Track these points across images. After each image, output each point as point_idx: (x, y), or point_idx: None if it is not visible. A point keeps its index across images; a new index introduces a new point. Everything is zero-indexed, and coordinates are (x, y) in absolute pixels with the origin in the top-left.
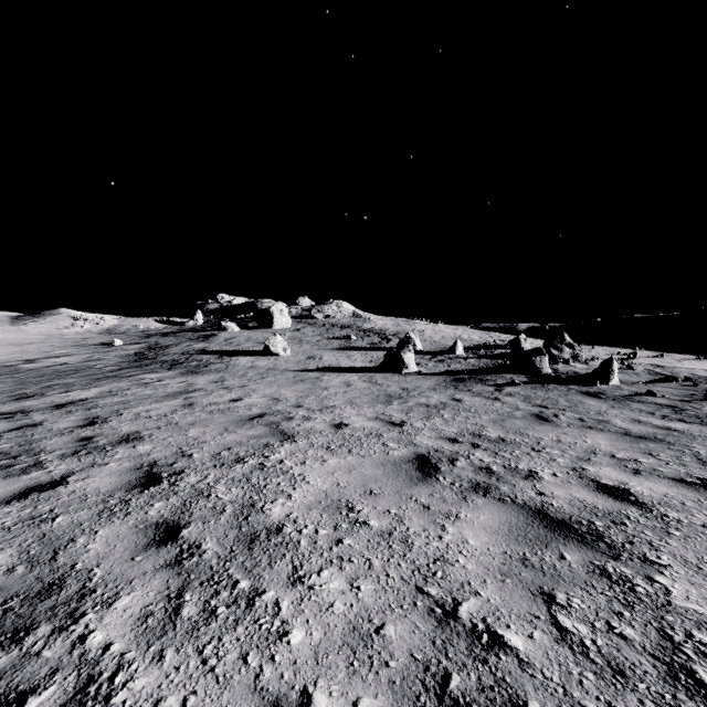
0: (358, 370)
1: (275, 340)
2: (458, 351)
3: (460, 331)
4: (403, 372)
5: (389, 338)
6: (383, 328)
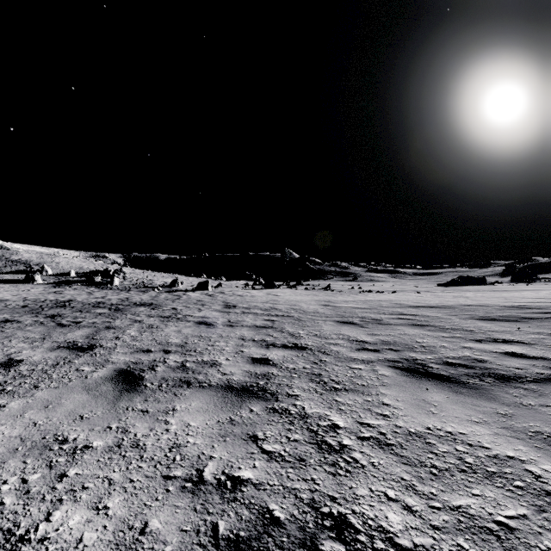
0: (9, 283)
1: None
2: (72, 275)
3: (86, 263)
4: (35, 283)
5: (32, 267)
6: (29, 260)
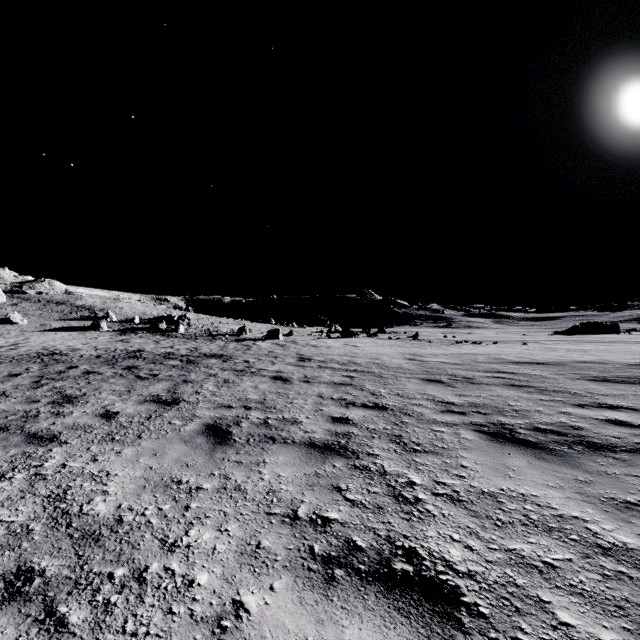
0: (77, 330)
1: (14, 315)
2: (136, 321)
3: (149, 309)
4: (101, 331)
5: (97, 313)
6: (93, 305)
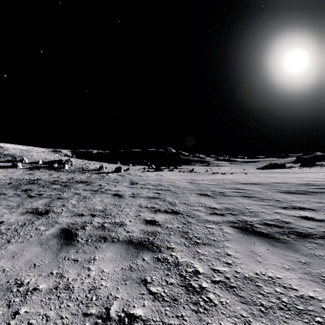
0: (2, 168)
1: None
2: (40, 163)
3: (48, 156)
4: (18, 168)
5: (16, 158)
6: (14, 154)
